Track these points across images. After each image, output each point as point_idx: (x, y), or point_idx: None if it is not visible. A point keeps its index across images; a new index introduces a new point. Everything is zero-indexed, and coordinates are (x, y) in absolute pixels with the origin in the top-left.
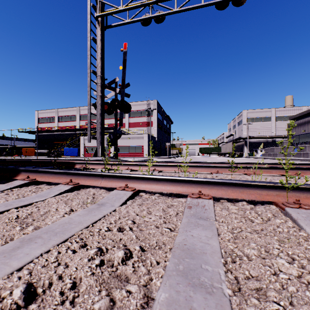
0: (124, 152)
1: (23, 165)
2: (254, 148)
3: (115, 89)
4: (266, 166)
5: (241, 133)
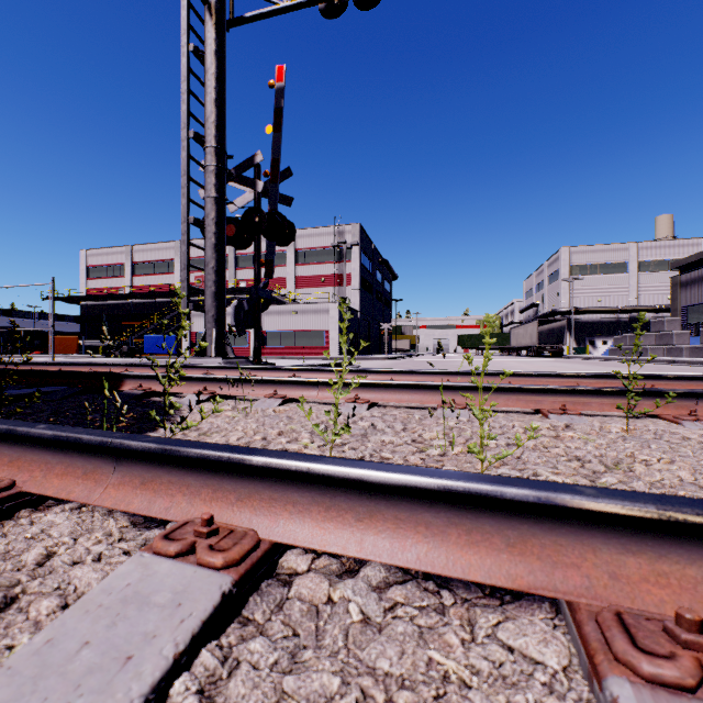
0: (283, 345)
1: None
2: (587, 337)
3: (254, 182)
4: None
5: (558, 301)
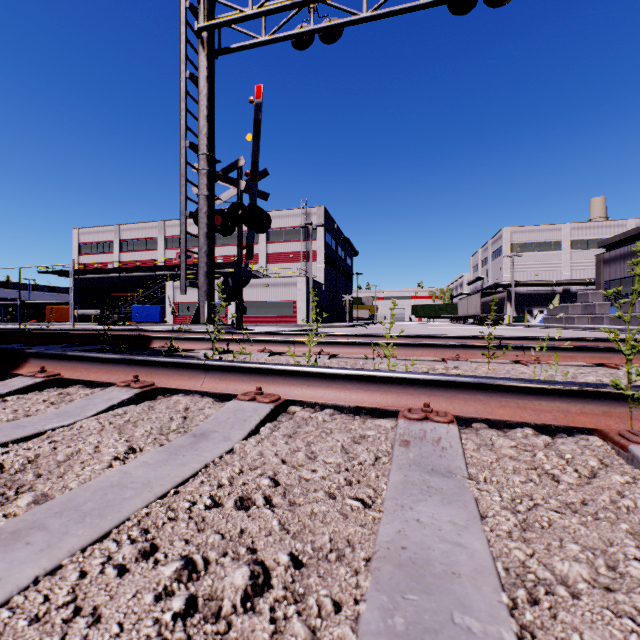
0: (256, 314)
1: (41, 342)
2: (525, 307)
3: (238, 182)
4: (563, 346)
5: (500, 275)
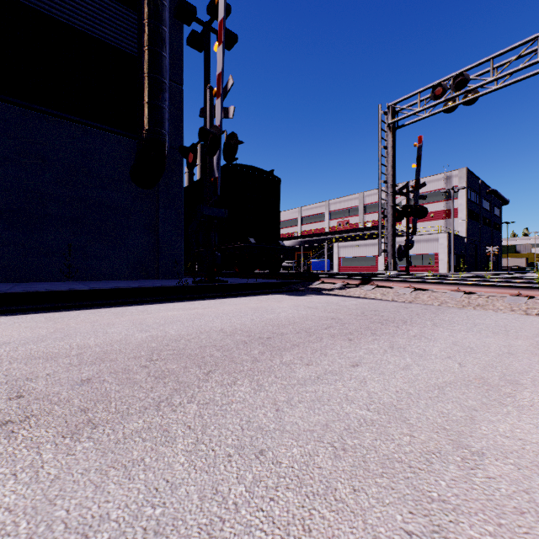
0: (401, 264)
1: None
2: None
3: (408, 194)
4: None
5: None
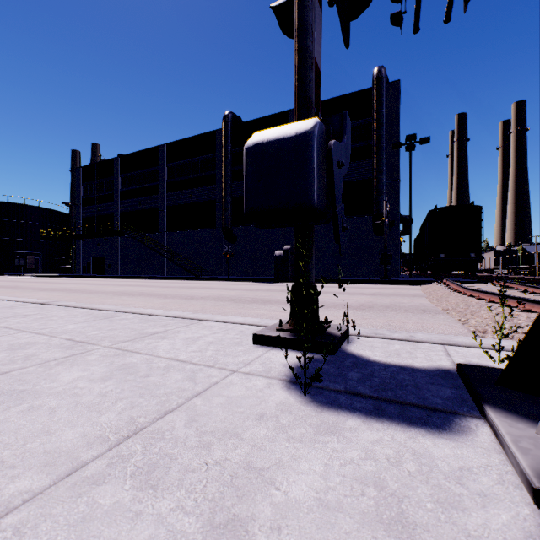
0: None
1: (523, 280)
2: None
3: None
4: None
5: None
